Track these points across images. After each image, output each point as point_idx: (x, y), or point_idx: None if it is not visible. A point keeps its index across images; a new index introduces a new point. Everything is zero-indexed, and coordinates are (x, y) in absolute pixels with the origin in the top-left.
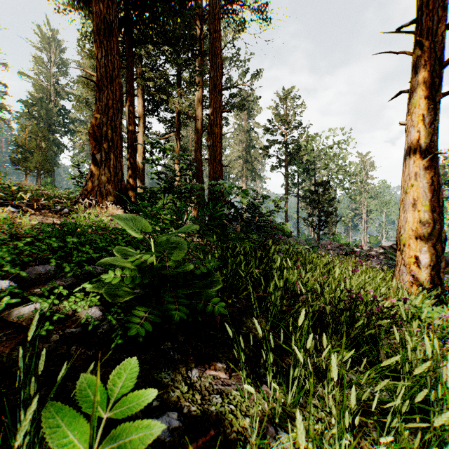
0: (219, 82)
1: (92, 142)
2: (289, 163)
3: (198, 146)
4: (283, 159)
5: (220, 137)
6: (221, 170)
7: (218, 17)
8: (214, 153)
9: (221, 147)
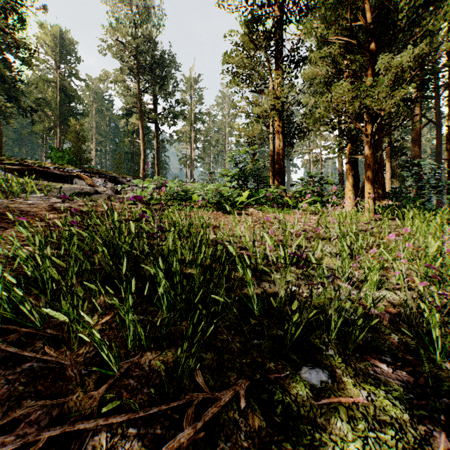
0: None
1: None
2: None
3: (416, 142)
4: None
5: None
6: None
7: None
8: None
9: None
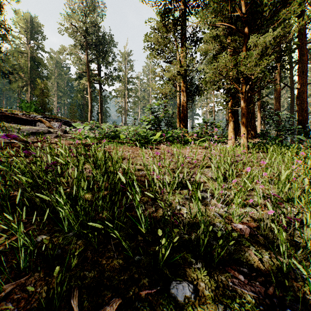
0: (305, 68)
1: None
2: None
3: (277, 100)
4: None
5: (305, 98)
6: (306, 116)
7: (304, 34)
8: (301, 108)
9: (306, 103)
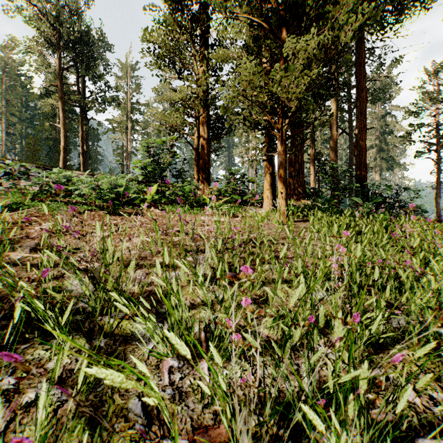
0: (364, 109)
1: (289, 166)
2: (442, 145)
3: (334, 149)
4: (433, 143)
5: (365, 148)
6: (365, 171)
7: (363, 63)
8: (360, 160)
9: (365, 155)
